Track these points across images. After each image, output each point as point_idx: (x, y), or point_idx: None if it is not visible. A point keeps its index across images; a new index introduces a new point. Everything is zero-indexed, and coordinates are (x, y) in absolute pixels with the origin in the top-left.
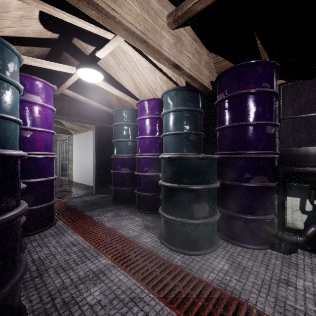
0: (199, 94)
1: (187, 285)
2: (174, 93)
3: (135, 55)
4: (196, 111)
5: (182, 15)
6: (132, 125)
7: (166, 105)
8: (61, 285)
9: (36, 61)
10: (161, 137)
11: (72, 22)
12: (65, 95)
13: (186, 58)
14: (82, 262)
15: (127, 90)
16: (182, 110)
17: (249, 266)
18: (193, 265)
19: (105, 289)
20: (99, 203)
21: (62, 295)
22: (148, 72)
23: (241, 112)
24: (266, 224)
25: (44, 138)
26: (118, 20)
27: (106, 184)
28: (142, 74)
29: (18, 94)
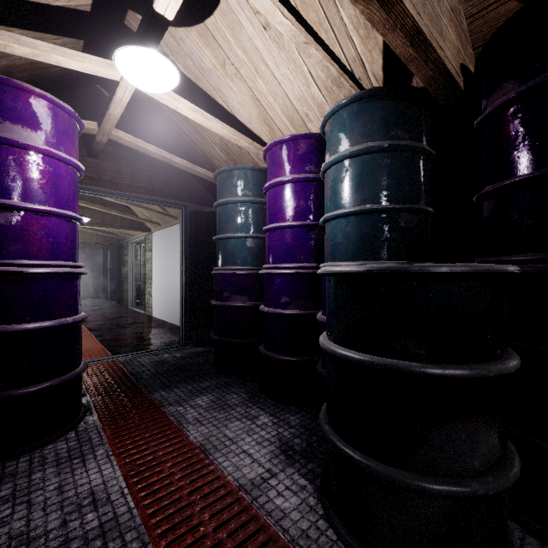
0: (423, 108)
1: None
2: (355, 108)
3: None
4: (417, 151)
5: None
6: (254, 203)
7: (335, 143)
8: None
9: (22, 43)
10: (320, 223)
11: None
12: (124, 149)
13: None
14: None
15: (243, 127)
16: (379, 151)
17: None
18: None
19: None
20: (188, 368)
21: None
22: (291, 73)
23: None
24: None
25: (50, 228)
26: None
27: (206, 327)
28: (276, 80)
29: None
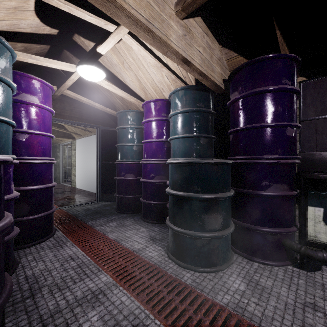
0: (210, 94)
1: (199, 309)
2: (182, 92)
3: (140, 49)
4: (207, 112)
5: (192, 1)
6: (137, 128)
7: (174, 106)
8: (55, 308)
9: (32, 58)
10: (168, 140)
11: (68, 11)
12: (66, 97)
13: (197, 52)
14: (80, 280)
15: (132, 91)
16: (192, 111)
17: (268, 286)
18: (205, 285)
19: (104, 314)
20: (103, 211)
21: (56, 320)
22: (155, 71)
23: (258, 112)
24: (286, 237)
25: (42, 142)
26: (119, 4)
27: (110, 192)
28: (148, 73)
29: (10, 93)
